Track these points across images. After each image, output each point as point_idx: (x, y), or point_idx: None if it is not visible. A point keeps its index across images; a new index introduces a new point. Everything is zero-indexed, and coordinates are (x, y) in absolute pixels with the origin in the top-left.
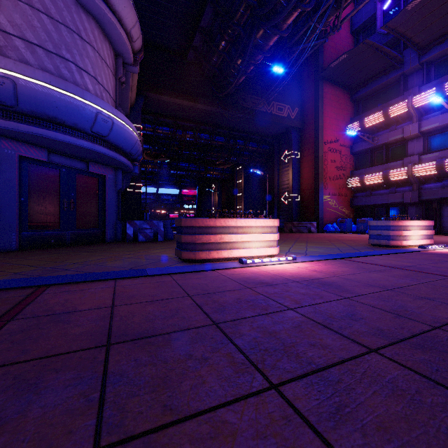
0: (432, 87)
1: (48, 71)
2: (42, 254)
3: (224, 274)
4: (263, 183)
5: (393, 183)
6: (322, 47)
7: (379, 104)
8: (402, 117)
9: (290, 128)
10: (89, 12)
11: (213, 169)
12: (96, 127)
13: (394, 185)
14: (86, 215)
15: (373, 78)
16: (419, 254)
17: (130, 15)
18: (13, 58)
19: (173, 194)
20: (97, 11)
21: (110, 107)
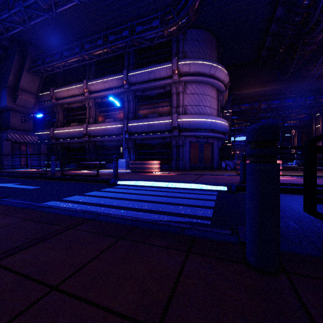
0: None
1: (196, 112)
2: (196, 171)
3: None
4: None
5: None
6: None
7: None
8: None
9: None
10: (208, 84)
11: (290, 119)
12: (210, 127)
13: None
14: (206, 158)
15: None
16: None
17: (223, 75)
18: (188, 112)
19: None
20: (211, 82)
21: (215, 118)
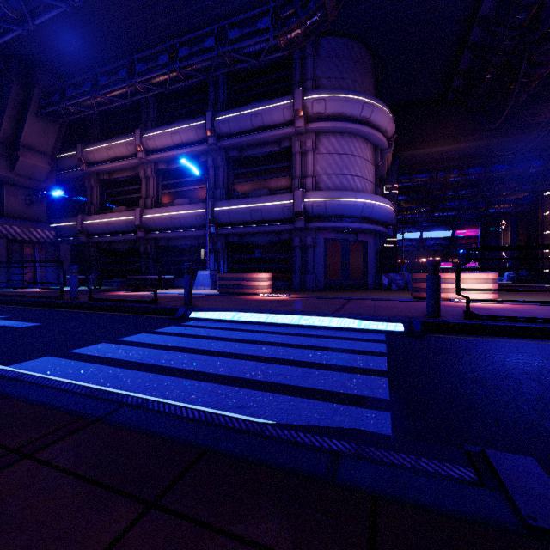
0: None
1: (337, 186)
2: (337, 292)
3: None
4: None
5: None
6: None
7: None
8: None
9: None
10: (358, 136)
11: (498, 202)
12: (363, 213)
13: None
14: (355, 270)
15: None
16: None
17: (385, 120)
18: (322, 186)
19: (442, 237)
20: (363, 133)
21: (371, 197)
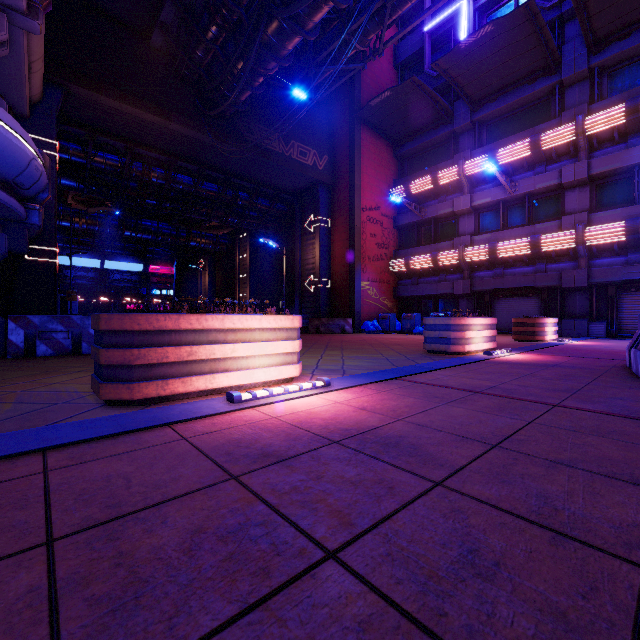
0: (485, 153)
1: None
2: None
3: (186, 436)
4: (279, 260)
5: (443, 269)
6: (359, 77)
7: (427, 166)
8: (452, 186)
9: (316, 183)
10: None
11: (200, 235)
12: None
13: (444, 272)
14: None
15: (420, 130)
16: (490, 364)
17: None
18: None
19: (132, 271)
20: None
21: None
